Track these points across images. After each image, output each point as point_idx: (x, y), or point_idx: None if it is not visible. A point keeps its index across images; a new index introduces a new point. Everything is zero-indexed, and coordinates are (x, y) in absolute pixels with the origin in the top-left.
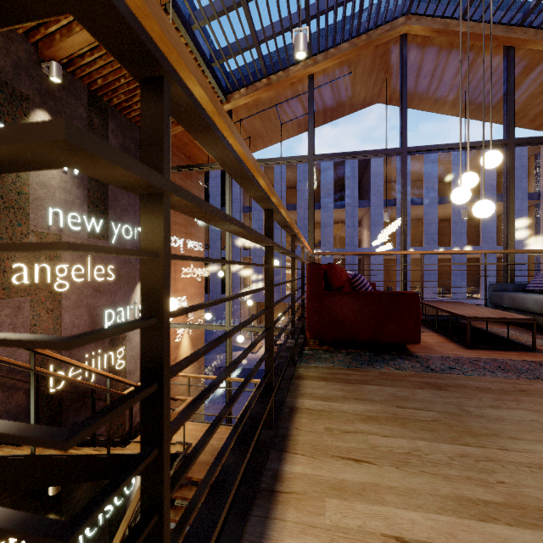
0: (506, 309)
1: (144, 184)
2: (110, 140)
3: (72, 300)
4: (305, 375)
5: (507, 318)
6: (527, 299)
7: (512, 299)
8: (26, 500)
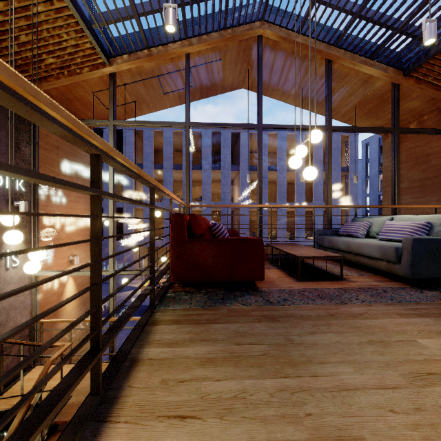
0: (326, 248)
1: None
2: None
3: None
4: (160, 319)
5: (325, 256)
6: (338, 241)
7: (330, 241)
8: None
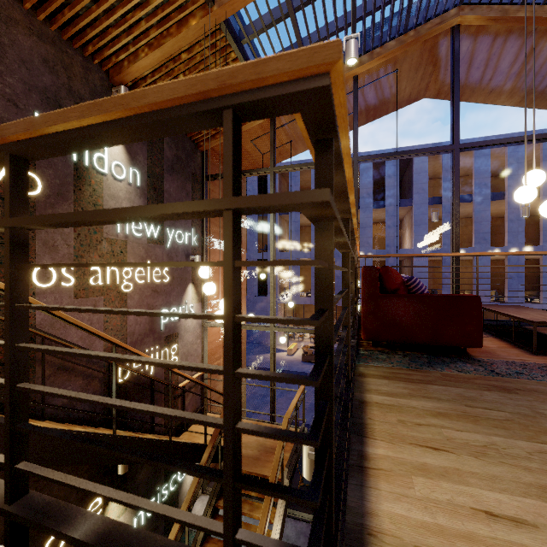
0: None
1: (330, 217)
2: (166, 152)
3: (135, 300)
4: (367, 373)
5: None
6: None
7: None
8: (100, 476)
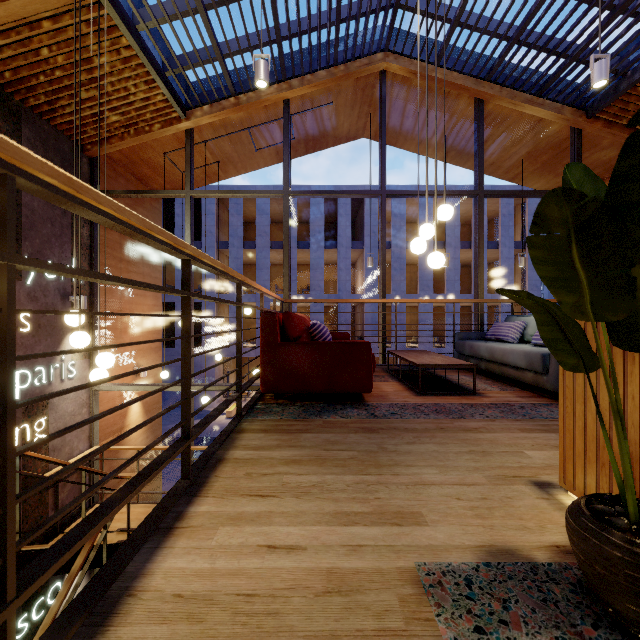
0: (467, 357)
1: None
2: None
3: None
4: (247, 428)
5: (453, 365)
6: (481, 347)
7: (471, 347)
8: None
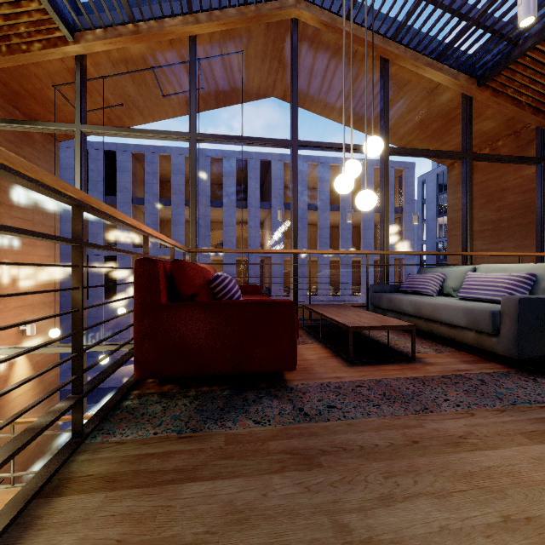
0: (384, 310)
1: None
2: None
3: None
4: (78, 476)
5: (389, 326)
6: (403, 301)
7: (390, 301)
8: None
